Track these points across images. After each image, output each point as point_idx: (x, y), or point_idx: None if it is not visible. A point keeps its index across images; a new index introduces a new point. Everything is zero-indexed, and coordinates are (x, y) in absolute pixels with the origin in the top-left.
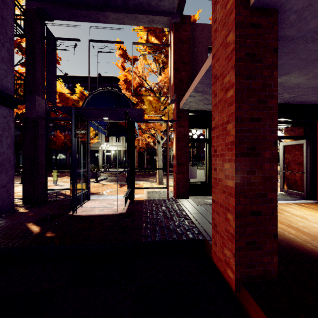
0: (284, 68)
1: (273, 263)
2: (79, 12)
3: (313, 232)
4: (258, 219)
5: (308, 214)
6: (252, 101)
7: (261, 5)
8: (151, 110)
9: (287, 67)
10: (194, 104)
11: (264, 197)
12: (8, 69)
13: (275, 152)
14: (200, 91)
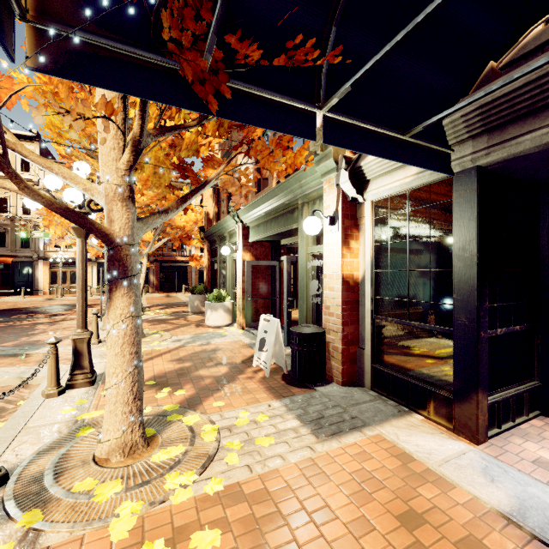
0: None
1: None
2: None
3: None
4: None
5: None
6: None
7: None
8: None
9: None
10: None
11: None
12: None
13: None
14: None
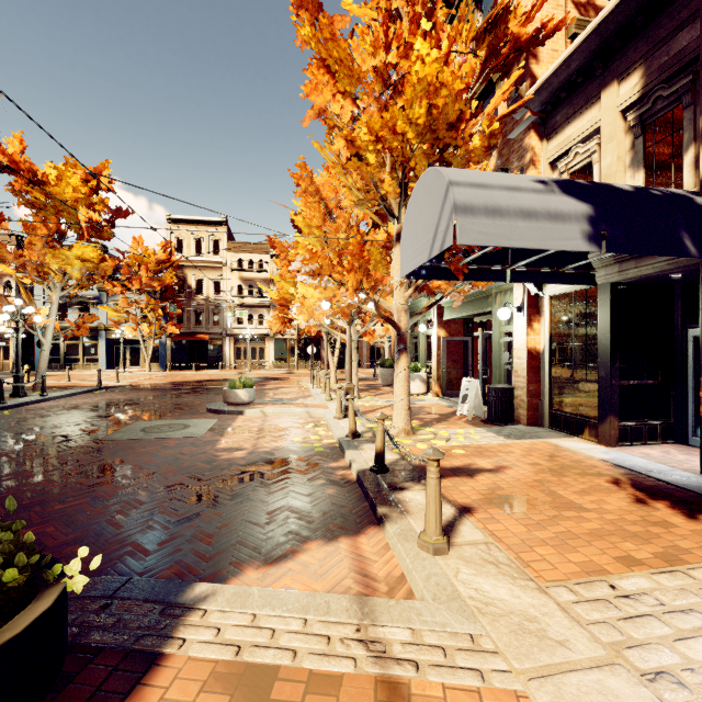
0: None
1: None
2: None
3: None
4: None
5: None
6: None
7: None
8: None
9: None
10: None
11: None
12: None
13: None
14: None
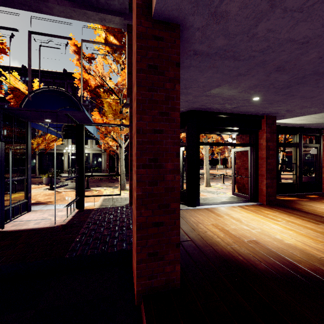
0: (214, 80)
1: (175, 272)
2: None
3: (238, 234)
4: (160, 230)
5: (244, 217)
6: (154, 113)
7: (163, 19)
8: (111, 112)
9: (216, 80)
10: None
11: (166, 208)
12: None
13: (177, 163)
14: None
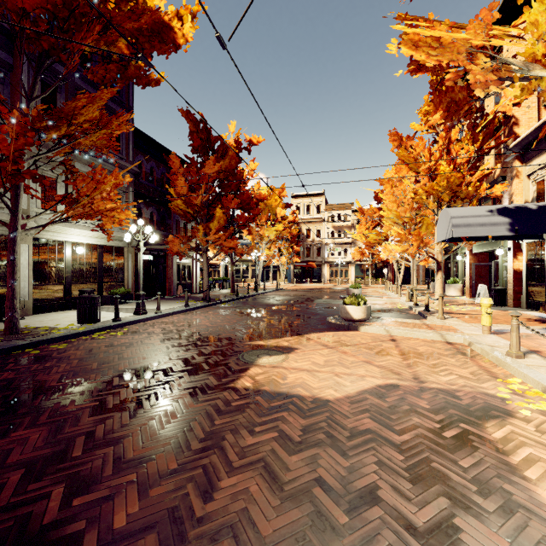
0: None
1: None
2: None
3: None
4: None
5: None
6: None
7: None
8: None
9: None
10: None
11: None
12: None
13: None
14: None
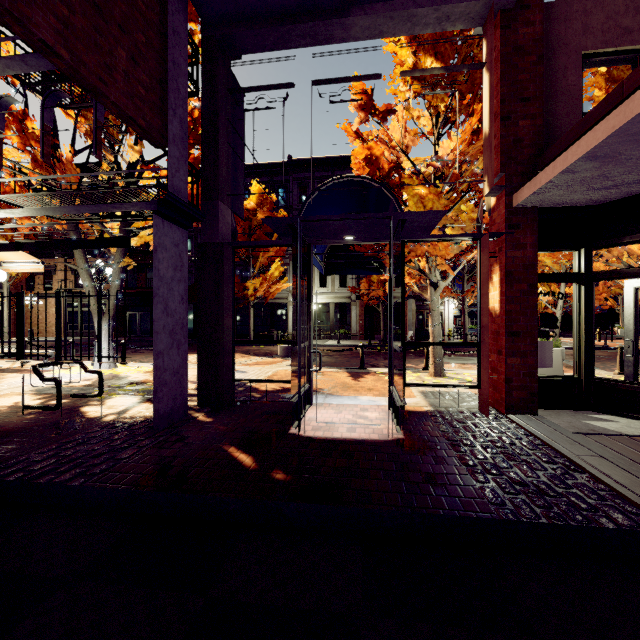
0: None
1: None
2: (296, 29)
3: None
4: None
5: None
6: None
7: None
8: None
9: None
10: (558, 192)
11: None
12: (180, 157)
13: None
14: (600, 157)
